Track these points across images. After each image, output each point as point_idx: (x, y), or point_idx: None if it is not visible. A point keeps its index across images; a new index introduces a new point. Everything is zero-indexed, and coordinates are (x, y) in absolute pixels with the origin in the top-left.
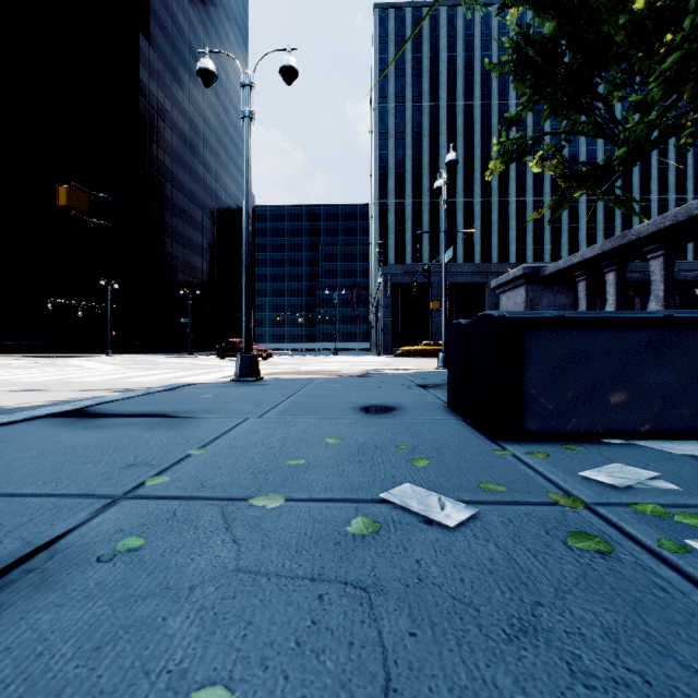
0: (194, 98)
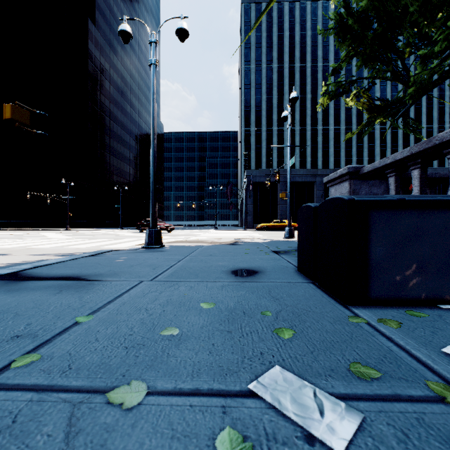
0: (124, 62)
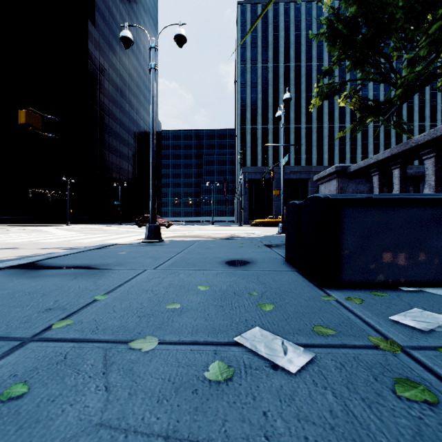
0: (123, 61)
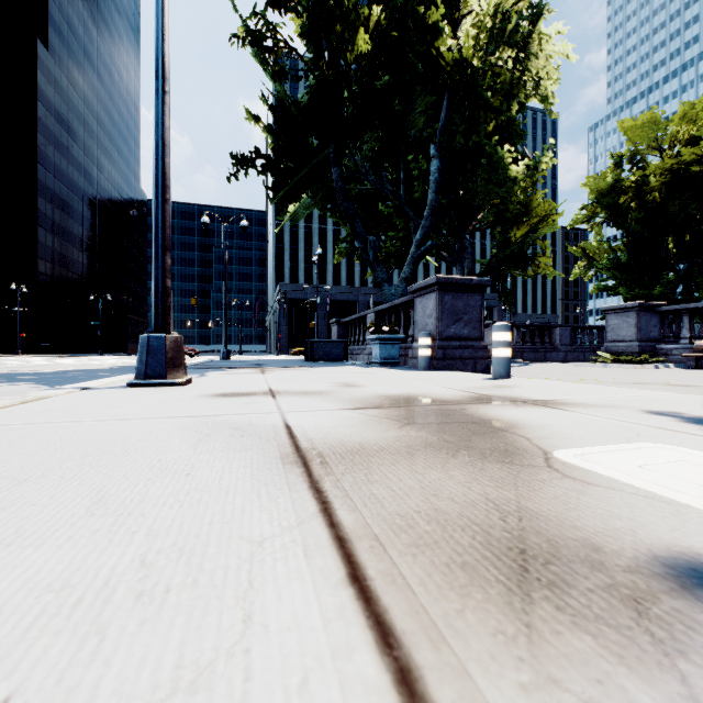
0: (89, 100)
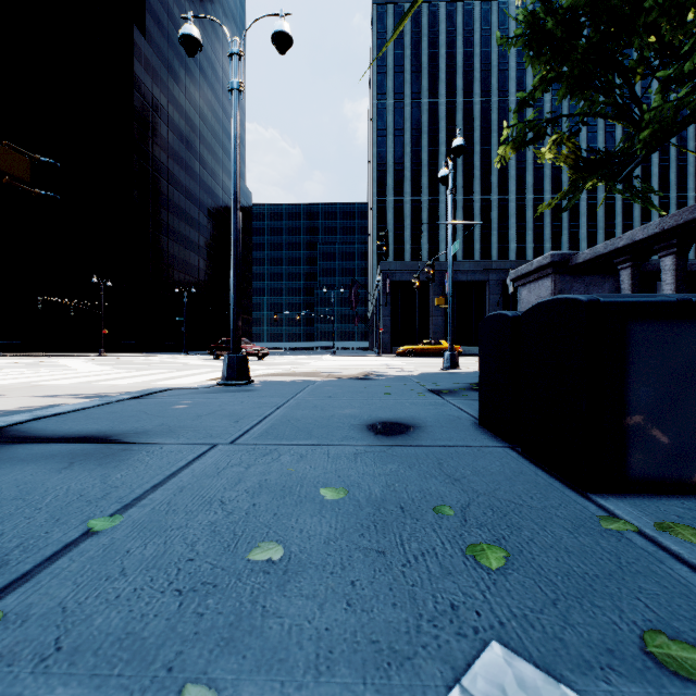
0: (190, 94)
